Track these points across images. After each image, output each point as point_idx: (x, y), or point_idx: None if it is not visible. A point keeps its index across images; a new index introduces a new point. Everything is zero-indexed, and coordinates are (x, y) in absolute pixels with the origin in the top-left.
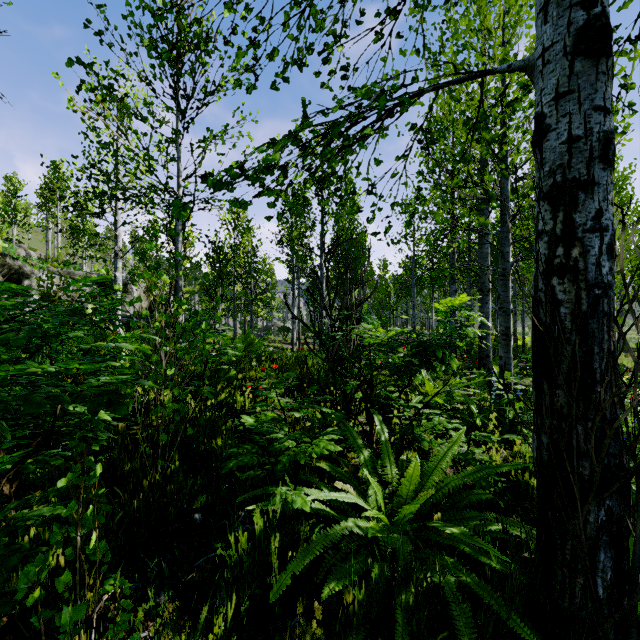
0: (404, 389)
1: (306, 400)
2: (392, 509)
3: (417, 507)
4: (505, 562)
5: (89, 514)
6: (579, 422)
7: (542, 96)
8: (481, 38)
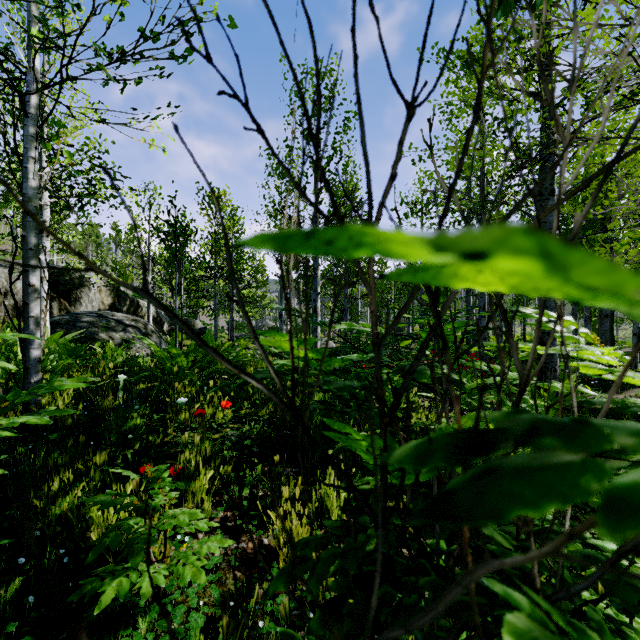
0: None
1: None
2: None
3: None
4: None
5: None
6: None
7: None
8: None
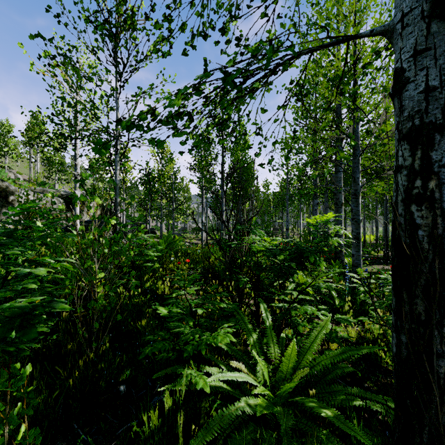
0: (283, 282)
1: (208, 296)
2: (275, 381)
3: (295, 383)
4: (364, 424)
5: (17, 411)
6: (435, 327)
7: (401, 54)
8: (339, 20)
